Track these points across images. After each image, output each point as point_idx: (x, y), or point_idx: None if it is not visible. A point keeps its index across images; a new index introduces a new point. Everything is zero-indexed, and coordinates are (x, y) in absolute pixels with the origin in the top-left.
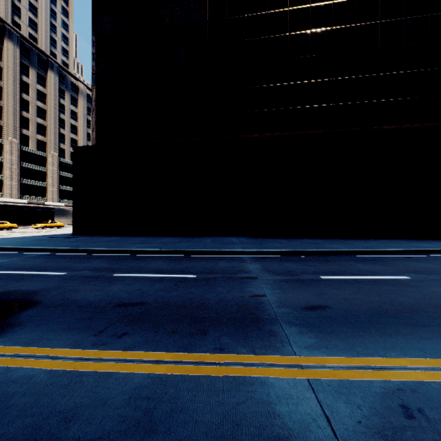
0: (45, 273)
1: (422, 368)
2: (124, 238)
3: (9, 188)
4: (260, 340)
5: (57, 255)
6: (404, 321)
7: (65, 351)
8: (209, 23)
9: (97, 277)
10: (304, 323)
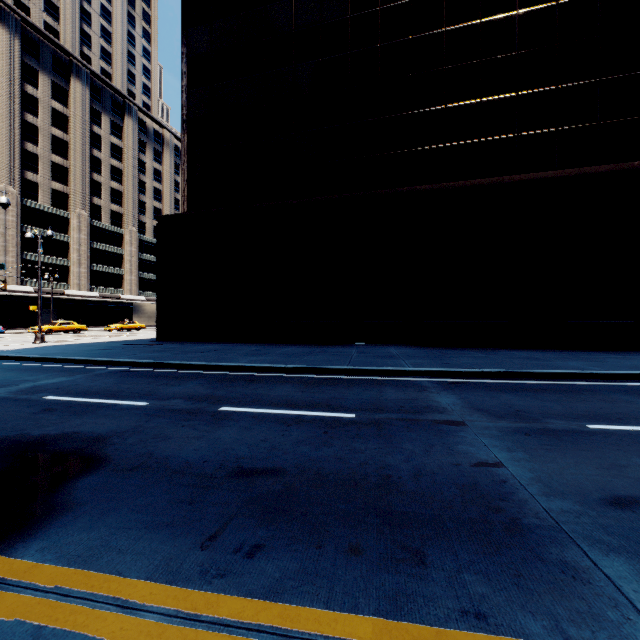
0: (119, 402)
1: None
2: (227, 347)
3: (76, 277)
4: (558, 592)
5: (136, 371)
6: None
7: (148, 587)
8: (351, 19)
9: (195, 412)
10: (633, 546)
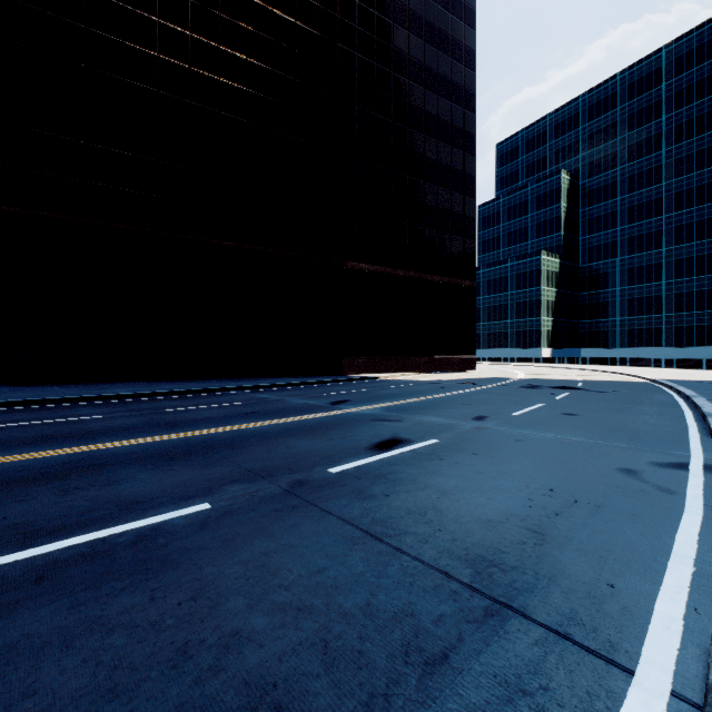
0: None
1: None
2: None
3: None
4: None
5: None
6: None
7: None
8: None
9: None
10: None
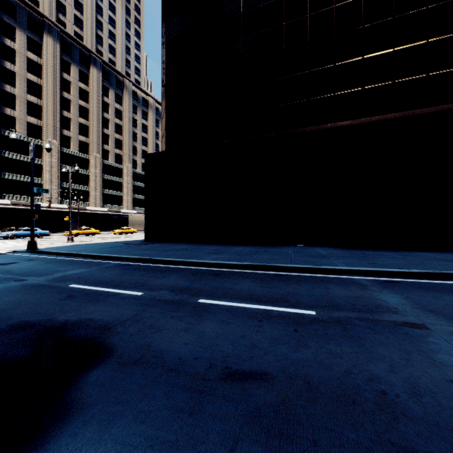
0: (121, 291)
1: None
2: (194, 246)
3: (94, 198)
4: None
5: (132, 265)
6: None
7: None
8: None
9: (179, 303)
10: None
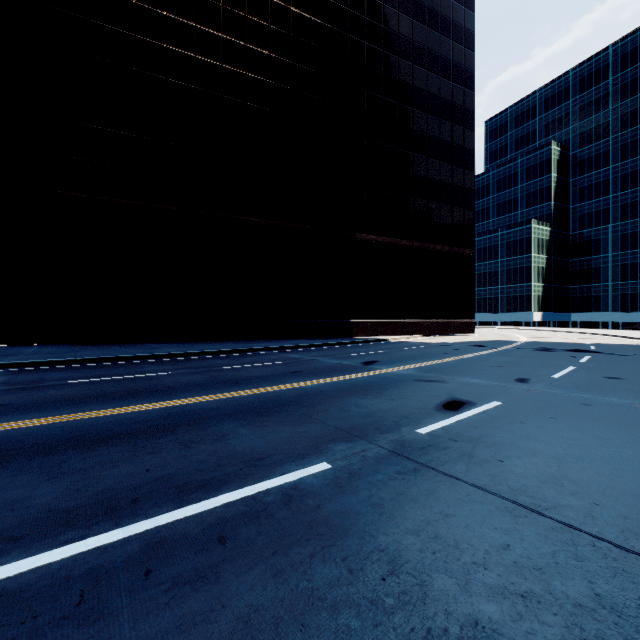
0: None
1: (3, 426)
2: None
3: None
4: None
5: None
6: (68, 403)
7: None
8: None
9: None
10: None
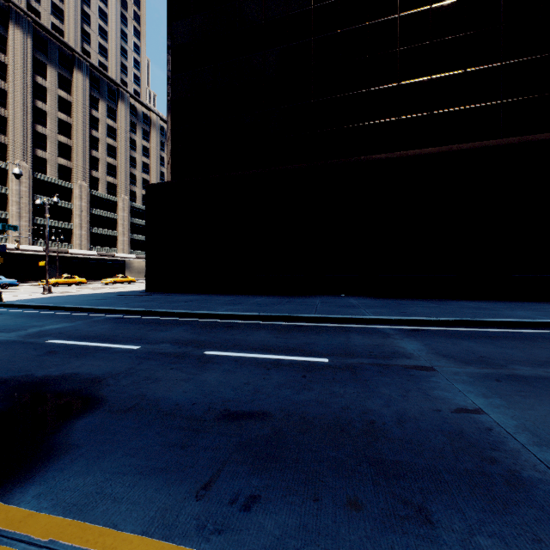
0: (113, 345)
1: None
2: (206, 297)
3: (78, 238)
4: None
5: (128, 318)
6: None
7: (144, 544)
8: (314, 9)
9: (182, 355)
10: None
